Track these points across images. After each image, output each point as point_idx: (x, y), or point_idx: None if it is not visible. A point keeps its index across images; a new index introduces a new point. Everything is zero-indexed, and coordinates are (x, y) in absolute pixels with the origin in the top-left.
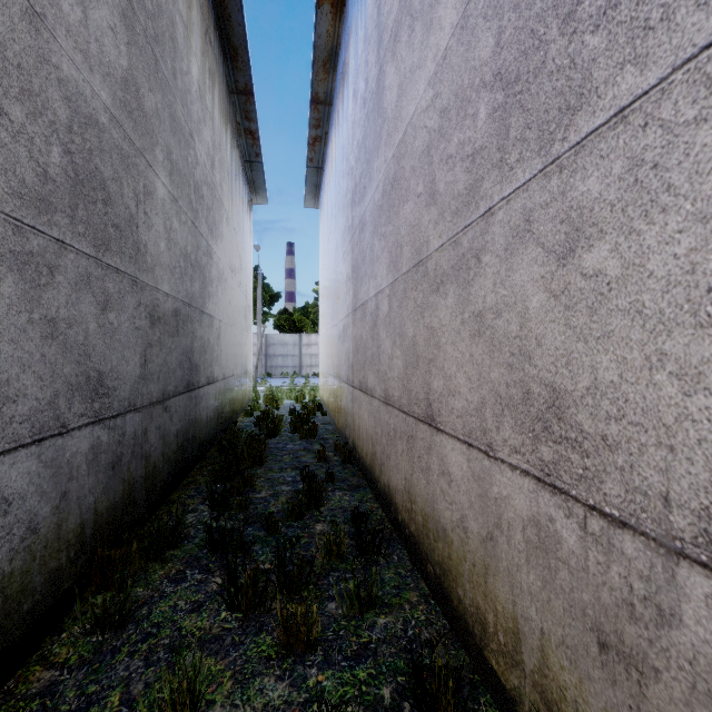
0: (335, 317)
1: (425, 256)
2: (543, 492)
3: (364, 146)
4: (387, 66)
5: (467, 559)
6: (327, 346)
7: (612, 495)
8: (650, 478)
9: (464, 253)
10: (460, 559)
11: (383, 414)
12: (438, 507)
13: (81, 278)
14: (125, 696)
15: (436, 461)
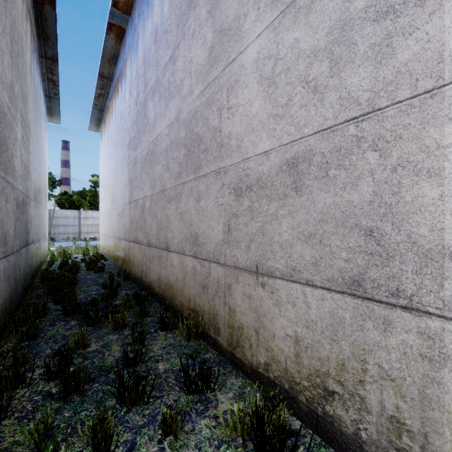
0: (115, 203)
1: (165, 189)
2: (194, 259)
3: (136, 124)
4: (149, 100)
5: (178, 289)
6: (108, 220)
7: (204, 255)
8: (208, 249)
9: (177, 192)
10: (176, 291)
11: (147, 251)
12: (170, 278)
13: (2, 189)
14: (52, 350)
15: (169, 262)
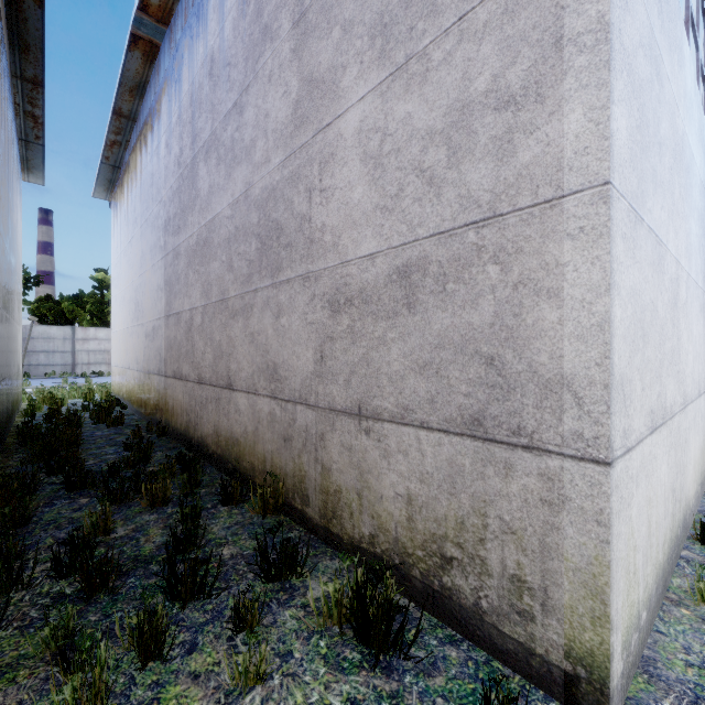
0: (141, 317)
1: (227, 297)
2: (272, 401)
3: (179, 196)
4: (201, 162)
5: (248, 445)
6: (128, 343)
7: (287, 393)
8: (293, 385)
9: (246, 304)
10: (244, 448)
11: (197, 391)
12: (234, 430)
13: None
14: (56, 539)
15: (233, 406)
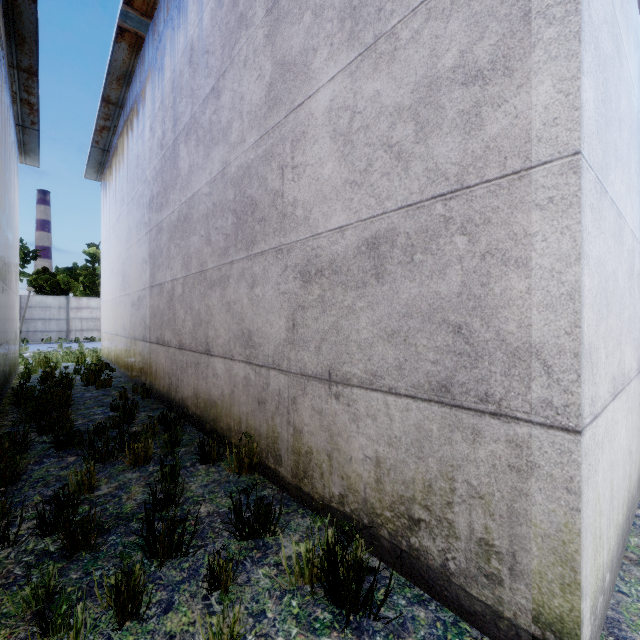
0: (128, 288)
1: (205, 269)
2: (247, 366)
3: (161, 175)
4: (181, 144)
5: (224, 407)
6: (116, 311)
7: (261, 359)
8: (266, 351)
9: (223, 275)
10: (221, 409)
11: (178, 356)
12: (212, 393)
13: None
14: (43, 496)
15: (211, 371)
